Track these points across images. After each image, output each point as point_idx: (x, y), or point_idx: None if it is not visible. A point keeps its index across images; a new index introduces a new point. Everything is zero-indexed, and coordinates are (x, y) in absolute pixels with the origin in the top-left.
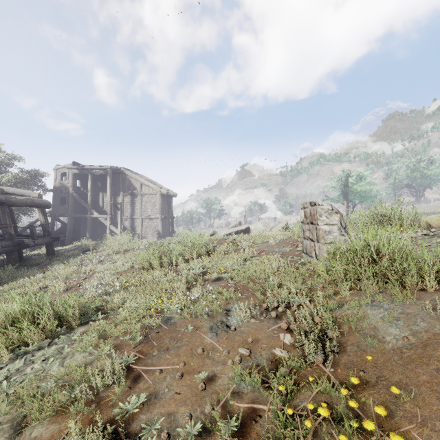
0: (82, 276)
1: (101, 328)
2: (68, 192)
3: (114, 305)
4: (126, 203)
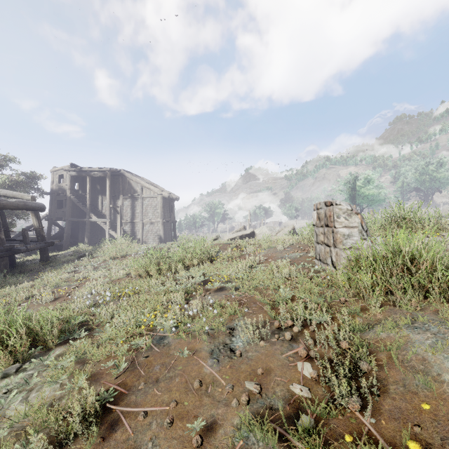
0: (73, 284)
1: (81, 350)
2: (65, 195)
3: (101, 320)
4: (126, 206)
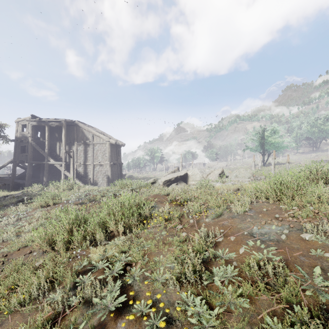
0: None
1: None
2: (27, 141)
3: None
4: (79, 151)
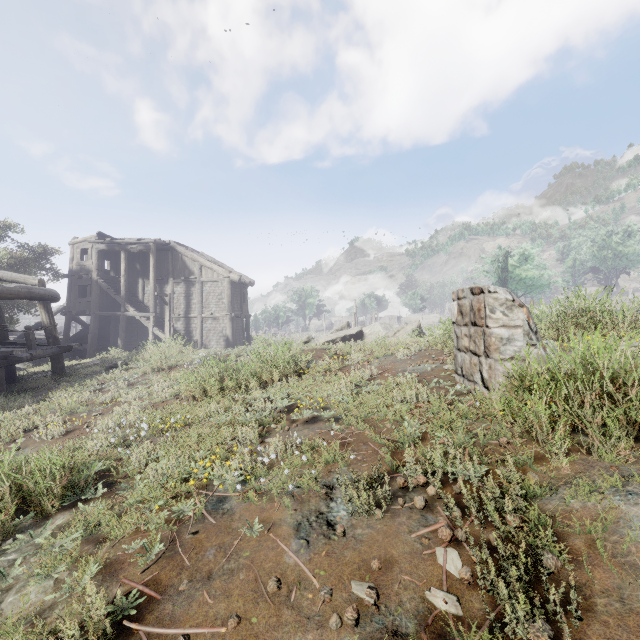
0: (96, 408)
1: (93, 521)
2: (91, 278)
3: (130, 468)
4: (178, 294)
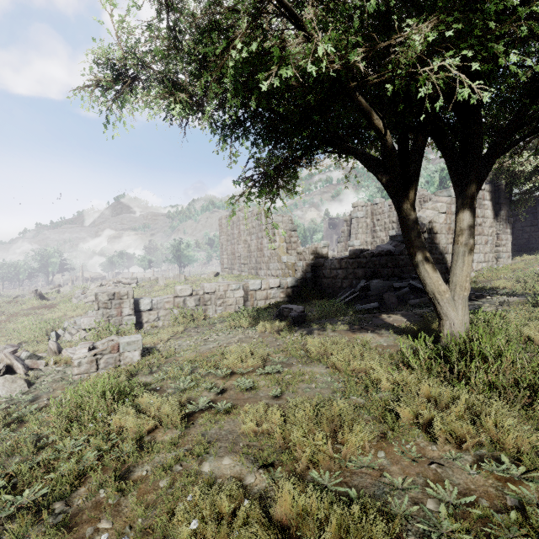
0: None
1: None
2: None
3: None
4: None
